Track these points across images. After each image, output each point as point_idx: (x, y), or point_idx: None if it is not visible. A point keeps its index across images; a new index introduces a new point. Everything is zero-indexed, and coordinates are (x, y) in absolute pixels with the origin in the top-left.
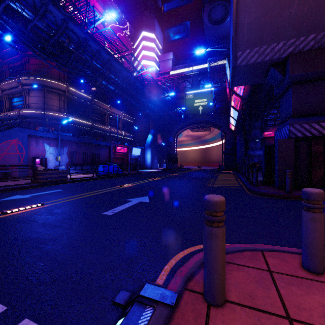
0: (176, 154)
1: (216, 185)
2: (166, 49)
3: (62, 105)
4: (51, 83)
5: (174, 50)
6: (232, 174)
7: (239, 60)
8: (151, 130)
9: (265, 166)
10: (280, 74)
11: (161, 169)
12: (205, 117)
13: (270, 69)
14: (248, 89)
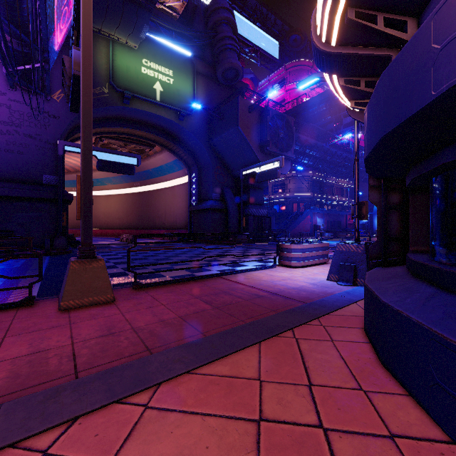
0: None
1: None
2: None
3: (309, 187)
4: (305, 173)
5: None
6: None
7: None
8: None
9: None
10: None
11: None
12: None
13: None
14: None
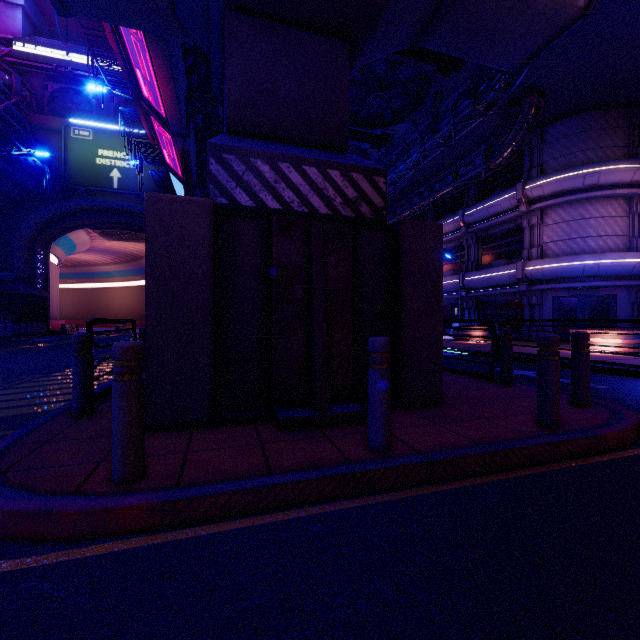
0: (41, 293)
1: None
2: None
3: None
4: None
5: None
6: None
7: None
8: None
9: None
10: None
11: None
12: (130, 201)
13: None
14: (169, 88)
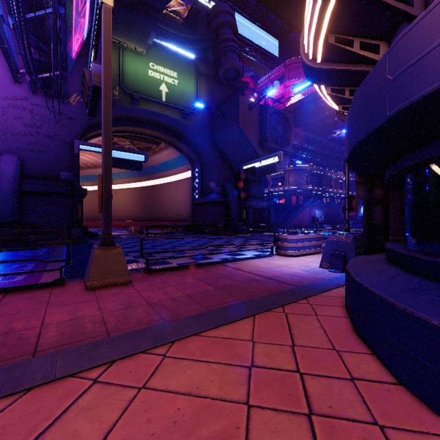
0: None
1: None
2: None
3: (308, 180)
4: (304, 166)
5: None
6: None
7: None
8: None
9: None
10: None
11: None
12: None
13: None
14: None
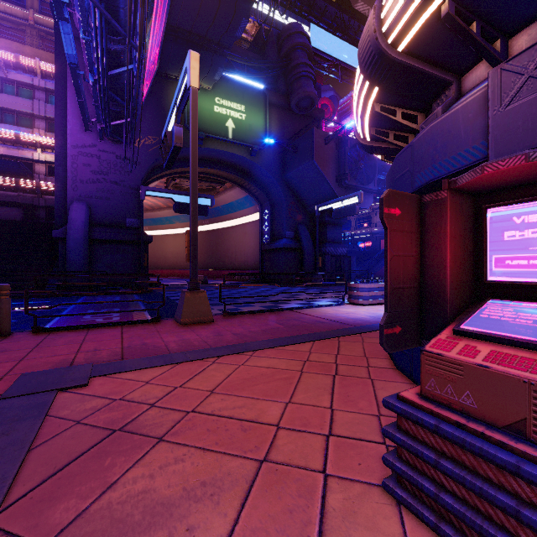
0: None
1: None
2: None
3: None
4: None
5: None
6: None
7: None
8: None
9: None
10: None
11: None
12: None
13: None
14: None
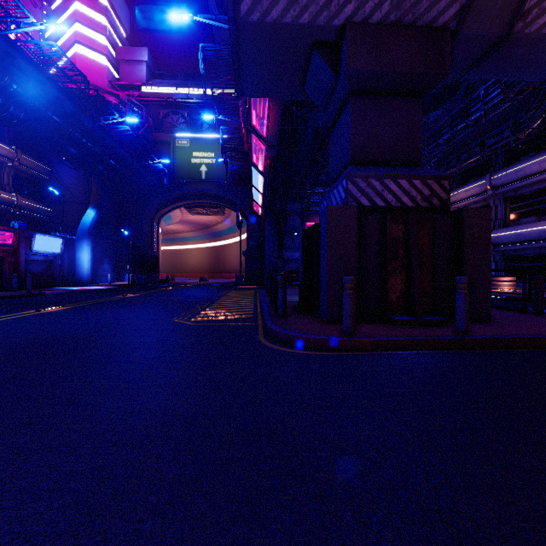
0: (156, 254)
1: (199, 318)
2: (137, 42)
3: None
4: None
5: (155, 49)
6: (253, 291)
7: (245, 2)
8: (95, 200)
9: (303, 272)
10: (330, 70)
11: (115, 284)
12: (212, 187)
13: (311, 59)
14: (275, 121)
